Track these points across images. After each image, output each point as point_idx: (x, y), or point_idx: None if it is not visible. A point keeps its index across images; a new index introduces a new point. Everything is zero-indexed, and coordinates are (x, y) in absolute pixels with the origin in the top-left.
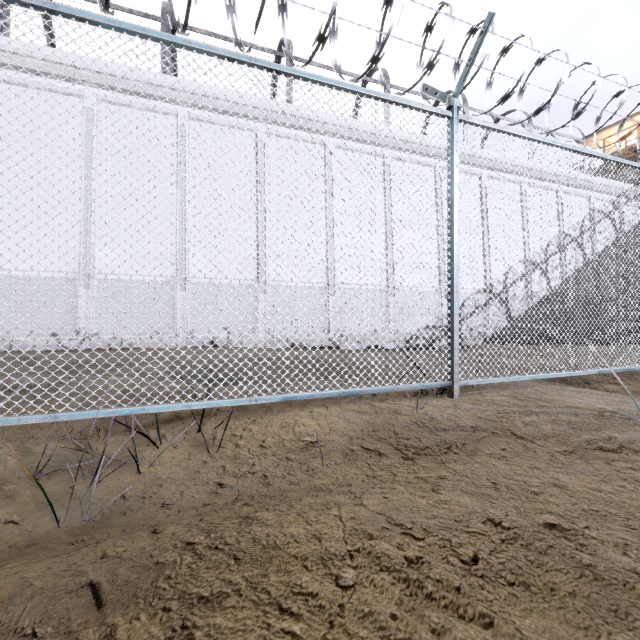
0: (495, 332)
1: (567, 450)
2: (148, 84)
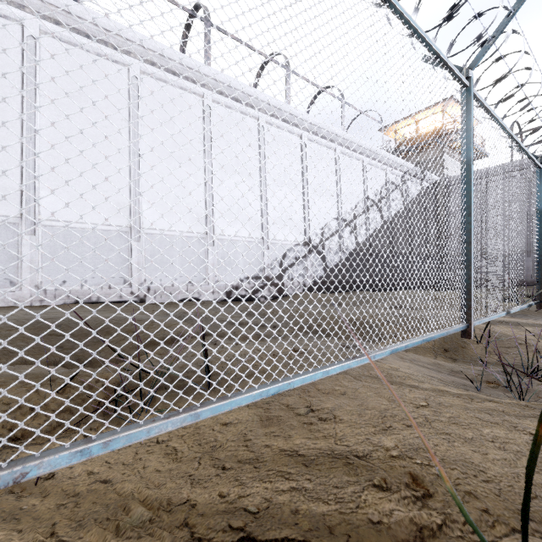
0: (313, 281)
1: None
2: None
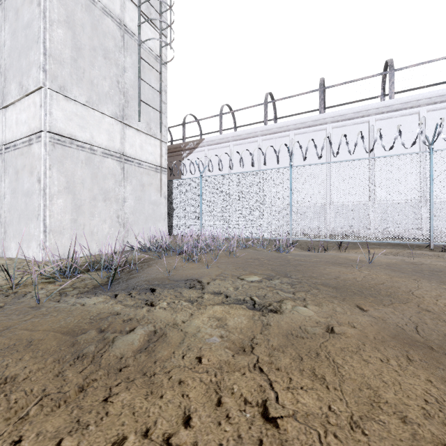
0: None
1: None
2: (314, 121)
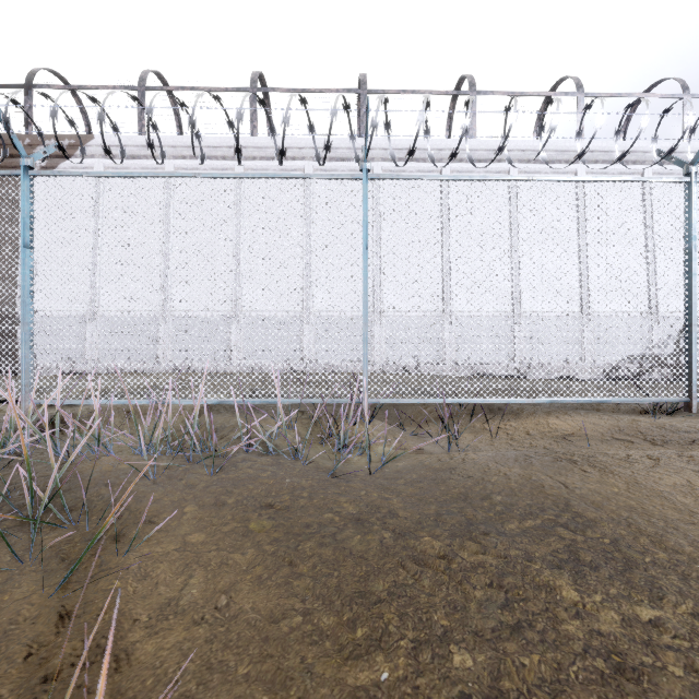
0: None
1: None
2: (351, 149)
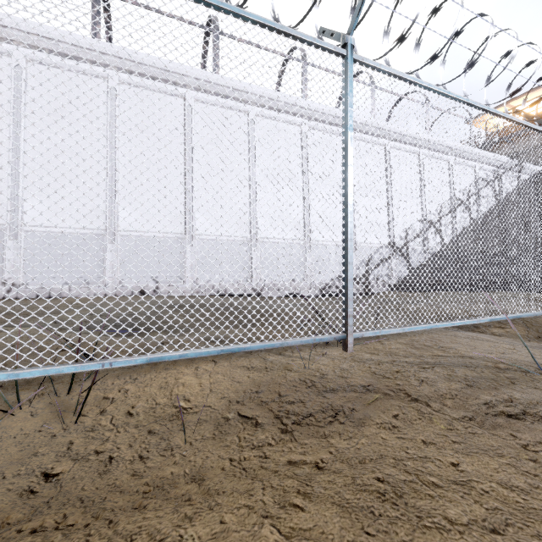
0: (397, 281)
1: (466, 416)
2: (78, 47)
